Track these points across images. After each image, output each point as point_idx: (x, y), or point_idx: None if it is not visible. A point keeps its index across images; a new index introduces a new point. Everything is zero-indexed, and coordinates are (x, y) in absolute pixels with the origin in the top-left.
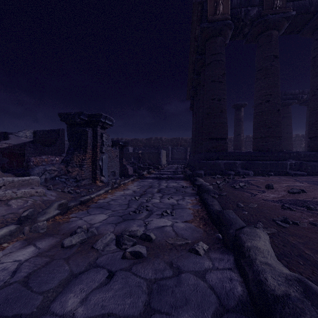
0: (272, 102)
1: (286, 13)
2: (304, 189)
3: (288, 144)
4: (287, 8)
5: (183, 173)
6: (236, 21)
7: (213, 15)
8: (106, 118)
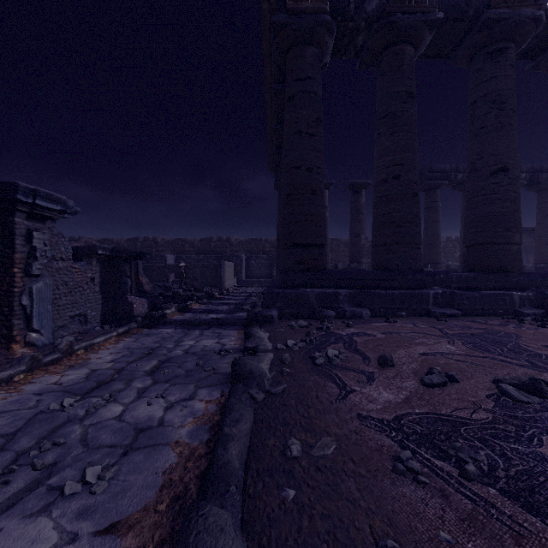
0: (404, 179)
1: (428, 13)
2: (454, 372)
3: (435, 254)
4: (430, 5)
5: (249, 309)
6: (341, 18)
7: (297, 0)
8: (35, 194)
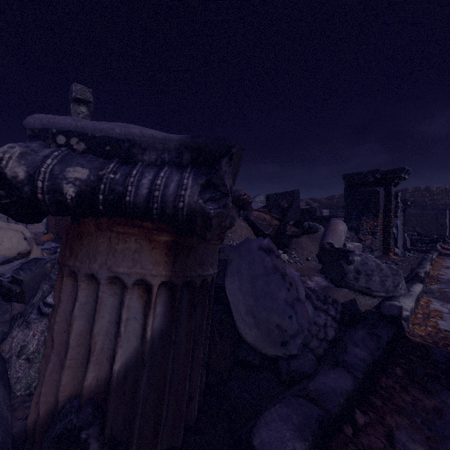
0: None
1: None
2: None
3: None
4: None
5: None
6: None
7: None
8: (406, 172)
